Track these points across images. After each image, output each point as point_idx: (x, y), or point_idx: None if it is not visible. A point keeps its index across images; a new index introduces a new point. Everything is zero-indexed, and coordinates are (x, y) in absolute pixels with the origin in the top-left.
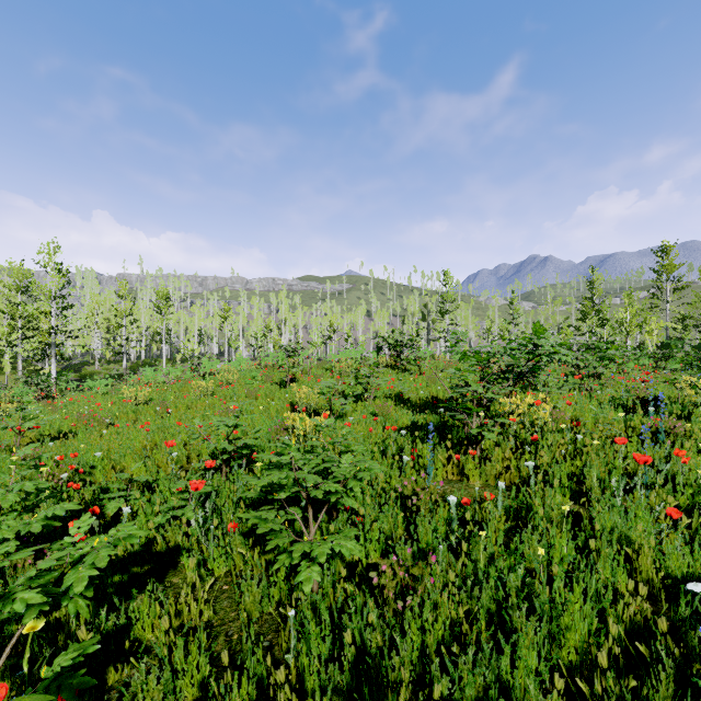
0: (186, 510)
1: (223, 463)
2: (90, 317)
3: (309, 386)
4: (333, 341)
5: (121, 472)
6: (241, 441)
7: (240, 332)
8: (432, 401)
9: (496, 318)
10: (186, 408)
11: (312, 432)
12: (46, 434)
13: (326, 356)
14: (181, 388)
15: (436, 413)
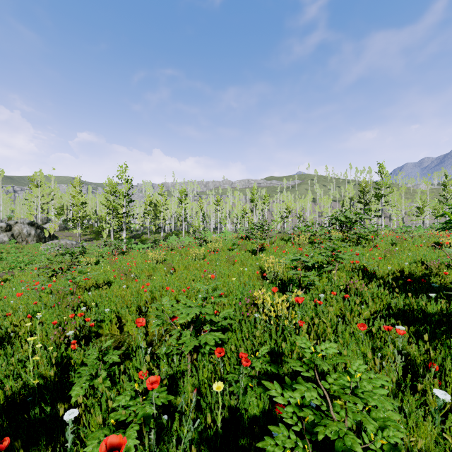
0: (128, 435)
1: (188, 352)
2: (145, 207)
3: (274, 254)
4: (289, 219)
5: (124, 325)
6: (202, 339)
7: (227, 214)
8: (400, 277)
9: (428, 199)
10: (185, 268)
11: (285, 316)
12: (101, 281)
13: (284, 230)
14: (186, 251)
15: (417, 295)
